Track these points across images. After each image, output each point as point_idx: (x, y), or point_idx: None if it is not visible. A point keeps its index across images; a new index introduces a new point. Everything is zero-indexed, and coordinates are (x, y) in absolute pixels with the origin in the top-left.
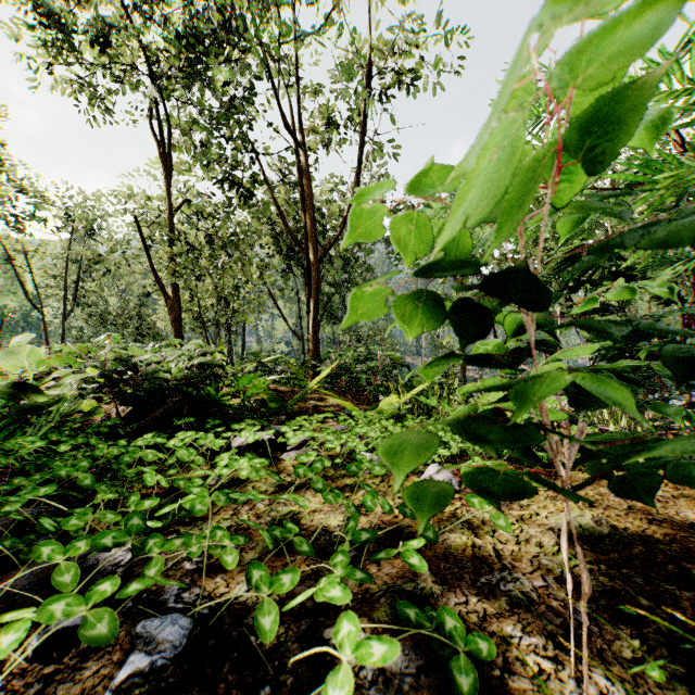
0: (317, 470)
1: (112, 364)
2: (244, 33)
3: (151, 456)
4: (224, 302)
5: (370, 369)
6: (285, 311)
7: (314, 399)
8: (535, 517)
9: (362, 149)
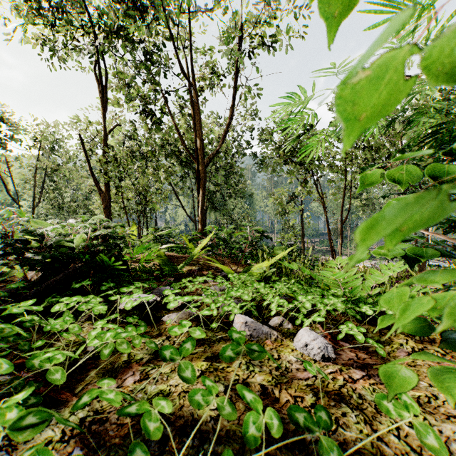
0: (186, 353)
1: (21, 234)
2: (151, 1)
3: (9, 330)
4: (139, 195)
5: (242, 240)
6: (183, 203)
7: (200, 263)
8: (434, 401)
9: (235, 88)
